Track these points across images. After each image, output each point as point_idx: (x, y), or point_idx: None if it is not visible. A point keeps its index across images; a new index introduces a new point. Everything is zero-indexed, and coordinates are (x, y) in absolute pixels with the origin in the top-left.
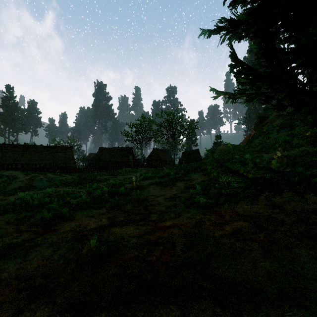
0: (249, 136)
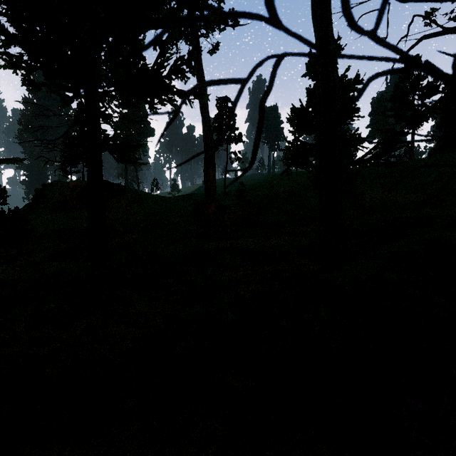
0: (29, 206)
